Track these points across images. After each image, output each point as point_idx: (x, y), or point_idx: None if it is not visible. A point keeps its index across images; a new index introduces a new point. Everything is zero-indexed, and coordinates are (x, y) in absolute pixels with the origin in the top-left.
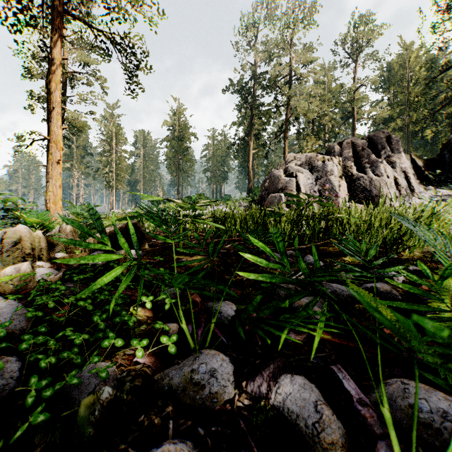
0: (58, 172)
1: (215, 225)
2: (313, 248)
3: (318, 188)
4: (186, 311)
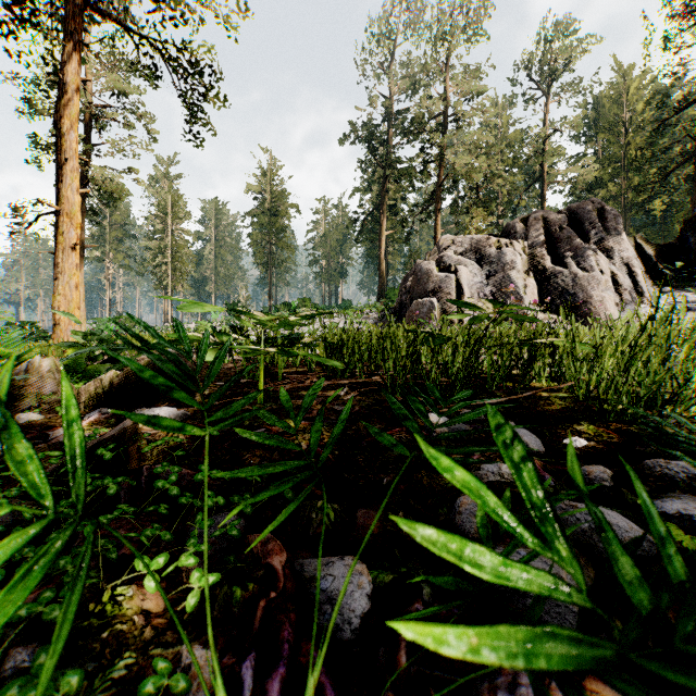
0: (74, 264)
1: (325, 361)
2: (643, 490)
3: (492, 291)
4: (244, 605)
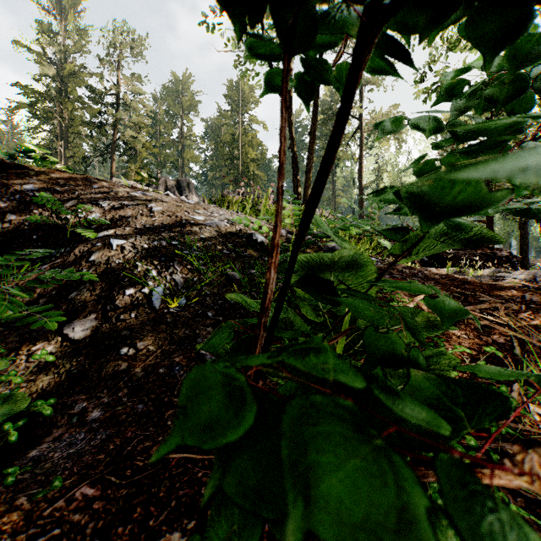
0: None
1: None
2: None
3: None
4: None
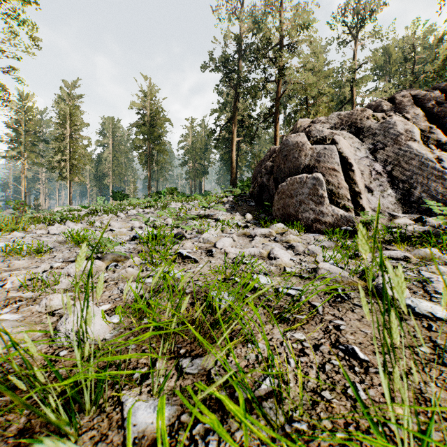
0: None
1: None
2: None
3: (385, 167)
4: None
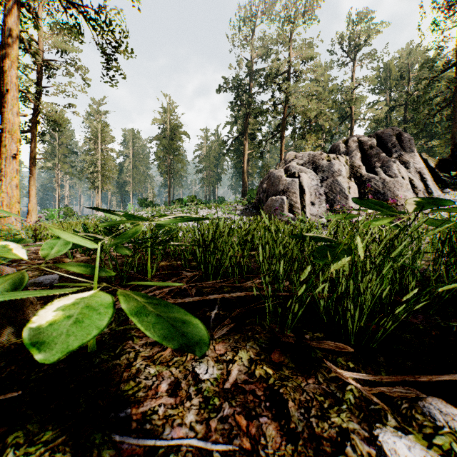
0: (15, 169)
1: (168, 333)
2: None
3: (325, 191)
4: None
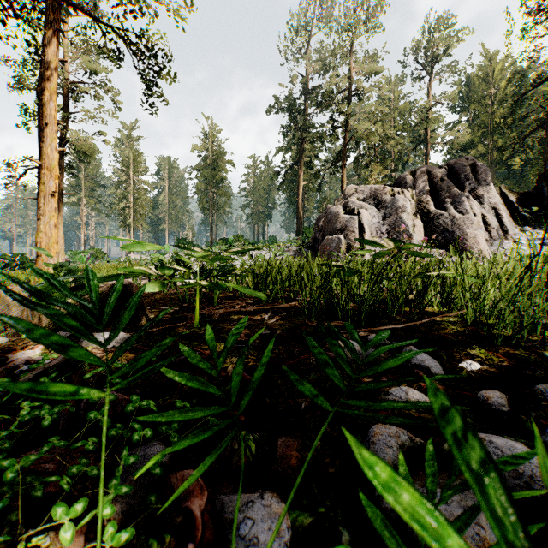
0: (53, 207)
1: (250, 293)
2: None
3: (387, 229)
4: None
